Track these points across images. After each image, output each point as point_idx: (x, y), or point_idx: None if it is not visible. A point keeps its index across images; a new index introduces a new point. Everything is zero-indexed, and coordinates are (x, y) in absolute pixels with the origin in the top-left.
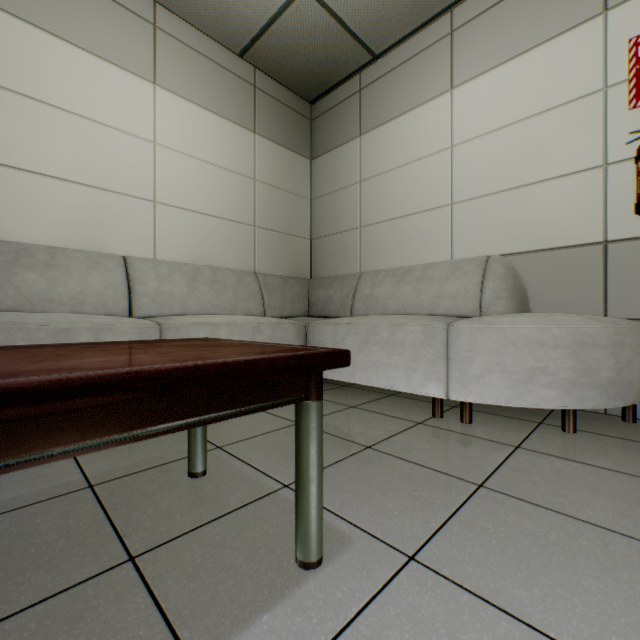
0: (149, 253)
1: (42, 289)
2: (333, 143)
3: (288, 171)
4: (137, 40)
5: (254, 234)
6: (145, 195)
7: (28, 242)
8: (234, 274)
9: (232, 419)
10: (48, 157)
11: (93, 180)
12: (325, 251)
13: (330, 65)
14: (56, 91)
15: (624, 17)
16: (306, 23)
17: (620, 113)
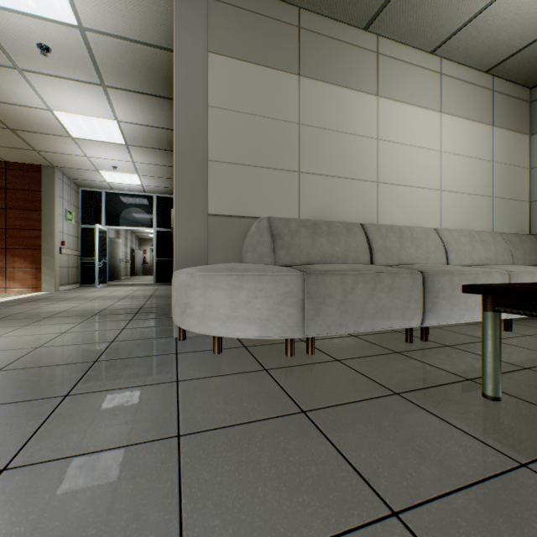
0: (437, 225)
1: (413, 251)
2: None
3: (513, 149)
4: (432, 87)
5: (492, 203)
6: (436, 187)
7: (391, 224)
8: (488, 235)
9: None
10: (398, 174)
11: (414, 183)
12: None
13: None
14: (400, 134)
15: None
16: None
17: None
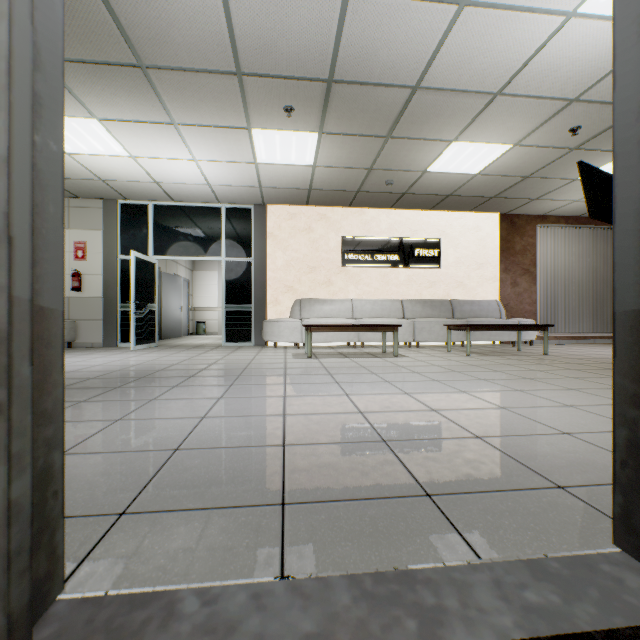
0: None
1: None
2: None
3: None
4: None
5: None
6: None
7: None
8: None
9: None
10: None
11: None
12: None
13: None
14: None
15: (74, 234)
16: None
17: (73, 261)
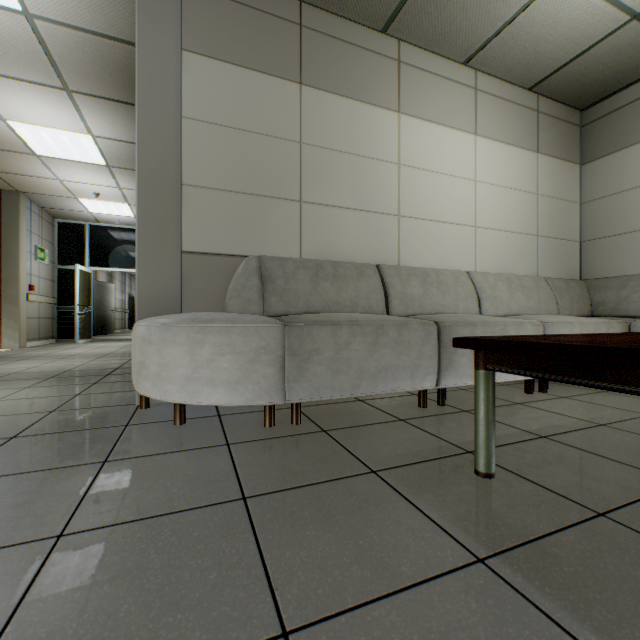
0: (472, 267)
1: (439, 298)
2: (615, 145)
3: (562, 180)
4: (466, 105)
5: (537, 243)
6: (470, 223)
7: (415, 266)
8: (531, 280)
9: (608, 398)
10: (424, 206)
11: (444, 217)
12: (602, 252)
13: (626, 72)
14: (427, 159)
15: None
16: (619, 45)
17: None
